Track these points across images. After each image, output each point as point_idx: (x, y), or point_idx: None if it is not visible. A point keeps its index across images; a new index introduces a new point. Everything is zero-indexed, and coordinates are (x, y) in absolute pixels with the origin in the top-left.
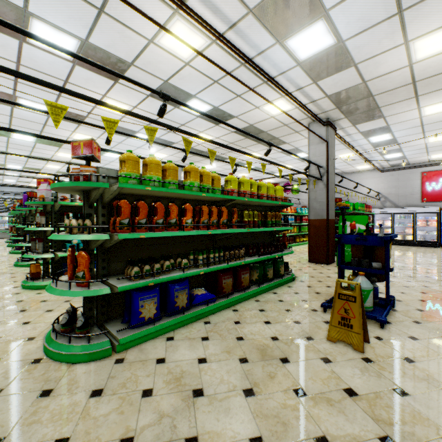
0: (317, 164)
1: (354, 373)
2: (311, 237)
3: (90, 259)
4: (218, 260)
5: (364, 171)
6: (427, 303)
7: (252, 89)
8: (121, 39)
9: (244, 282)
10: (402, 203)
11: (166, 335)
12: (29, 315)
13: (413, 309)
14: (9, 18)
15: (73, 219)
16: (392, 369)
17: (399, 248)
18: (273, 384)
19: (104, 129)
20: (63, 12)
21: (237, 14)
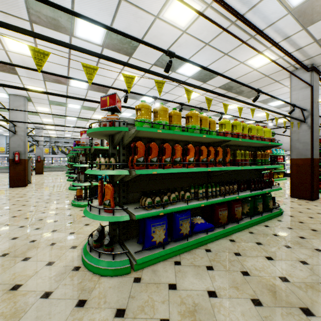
0: (301, 108)
1: None
2: (293, 175)
3: (114, 190)
4: (216, 194)
5: None
6: None
7: (244, 41)
8: (134, 20)
9: (237, 214)
10: None
11: (173, 258)
12: (74, 227)
13: None
14: (63, 20)
15: (102, 157)
16: None
17: None
18: None
19: (123, 91)
20: (95, 6)
21: None
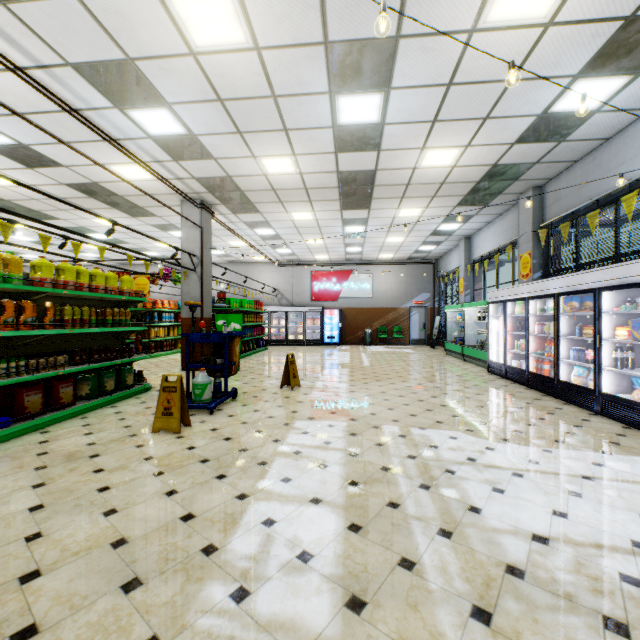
0: (189, 252)
1: (161, 447)
2: (184, 340)
3: None
4: (16, 371)
5: (263, 263)
6: (266, 391)
7: (79, 152)
8: None
9: (65, 397)
10: (296, 301)
11: None
12: None
13: (251, 397)
14: None
15: None
16: (196, 438)
17: (289, 349)
18: (73, 473)
19: None
20: None
21: (49, 59)
